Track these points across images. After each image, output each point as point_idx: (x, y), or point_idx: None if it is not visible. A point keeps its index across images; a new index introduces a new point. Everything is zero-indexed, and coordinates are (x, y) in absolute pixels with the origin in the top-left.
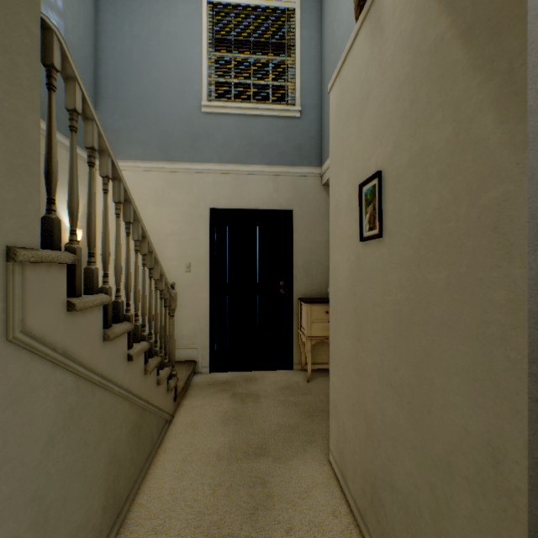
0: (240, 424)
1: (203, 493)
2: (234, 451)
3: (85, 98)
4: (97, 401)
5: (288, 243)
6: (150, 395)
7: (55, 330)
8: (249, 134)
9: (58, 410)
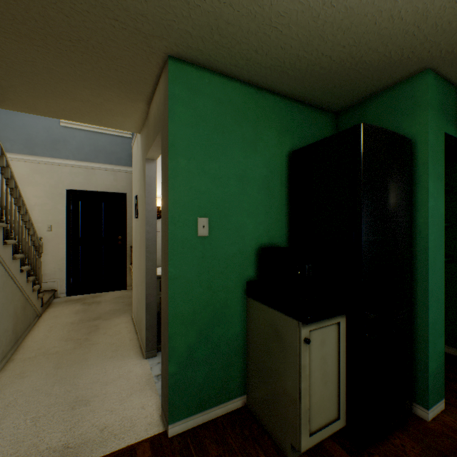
0: (87, 312)
1: (63, 333)
2: (82, 320)
3: (7, 160)
4: (11, 284)
5: (124, 213)
6: (30, 295)
7: (1, 251)
8: (96, 144)
9: (1, 280)
